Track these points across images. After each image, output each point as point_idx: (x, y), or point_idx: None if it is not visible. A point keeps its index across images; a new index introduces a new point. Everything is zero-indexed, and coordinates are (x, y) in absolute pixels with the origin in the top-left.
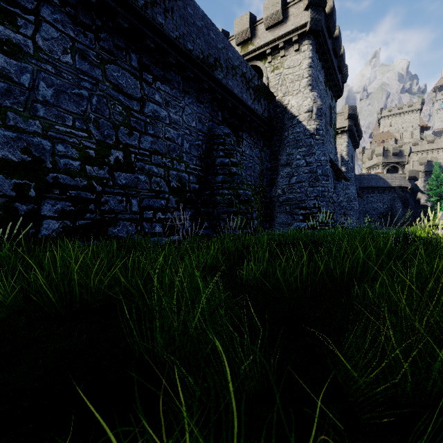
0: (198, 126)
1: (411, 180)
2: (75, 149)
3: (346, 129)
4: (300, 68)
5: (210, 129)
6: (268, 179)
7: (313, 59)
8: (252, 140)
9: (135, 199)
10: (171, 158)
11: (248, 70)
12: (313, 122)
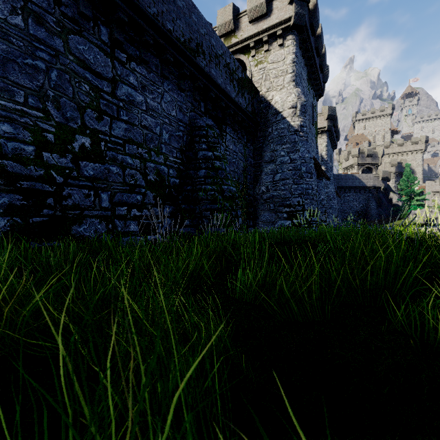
0: (178, 115)
1: (384, 180)
2: (28, 132)
3: (326, 129)
4: (284, 63)
5: (192, 120)
6: (251, 176)
7: (297, 55)
8: (236, 135)
9: (105, 193)
10: (148, 149)
11: (231, 60)
12: (297, 119)
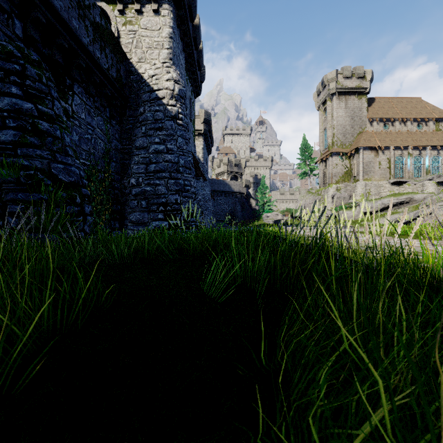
0: None
1: (246, 188)
2: None
3: (202, 132)
4: (160, 34)
5: None
6: (118, 164)
7: (174, 31)
8: (93, 102)
9: None
10: None
11: None
12: (174, 103)
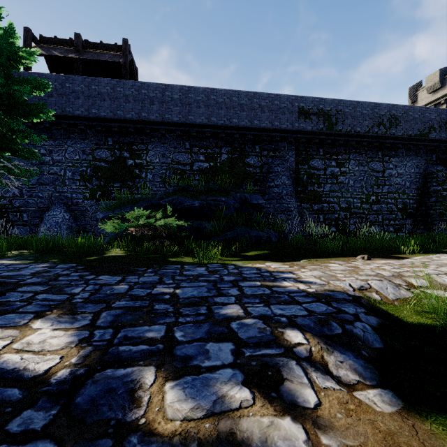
0: (415, 170)
1: None
2: (359, 199)
3: None
4: None
5: (425, 169)
6: None
7: None
8: None
9: (380, 215)
10: (398, 193)
11: None
12: None
